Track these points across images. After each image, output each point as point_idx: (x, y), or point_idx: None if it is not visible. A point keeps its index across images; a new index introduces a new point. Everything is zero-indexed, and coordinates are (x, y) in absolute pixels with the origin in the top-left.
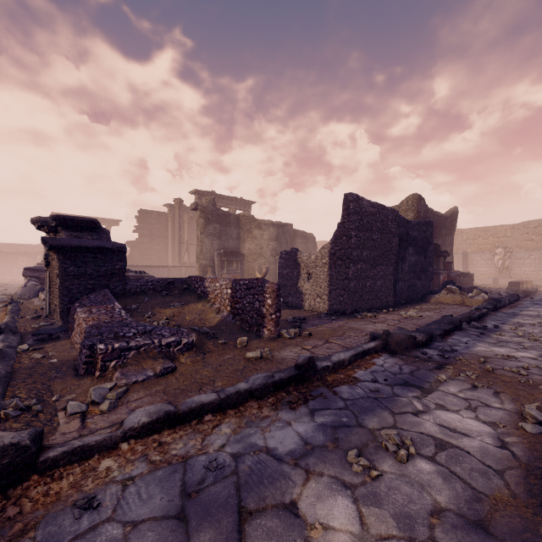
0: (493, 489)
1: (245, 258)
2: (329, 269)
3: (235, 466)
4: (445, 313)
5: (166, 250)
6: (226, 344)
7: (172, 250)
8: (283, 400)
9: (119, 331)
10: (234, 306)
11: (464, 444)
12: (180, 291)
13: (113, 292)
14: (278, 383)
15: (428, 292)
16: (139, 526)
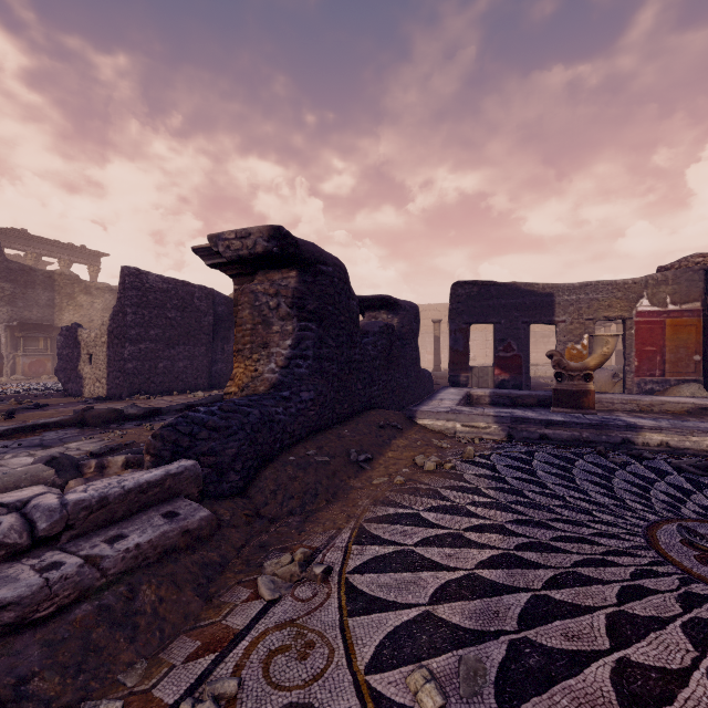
0: None
1: None
2: (108, 349)
3: None
4: None
5: None
6: None
7: None
8: None
9: None
10: None
11: None
12: None
13: None
14: None
15: None
16: None
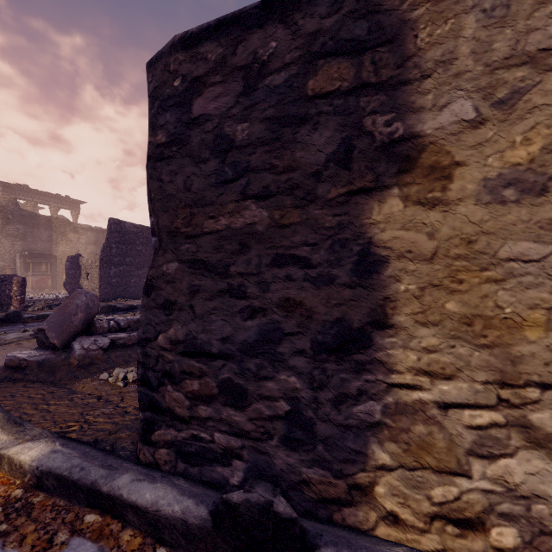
0: None
1: (58, 261)
2: (100, 270)
3: None
4: None
5: None
6: None
7: None
8: None
9: None
10: None
11: None
12: None
13: None
14: None
15: None
16: None
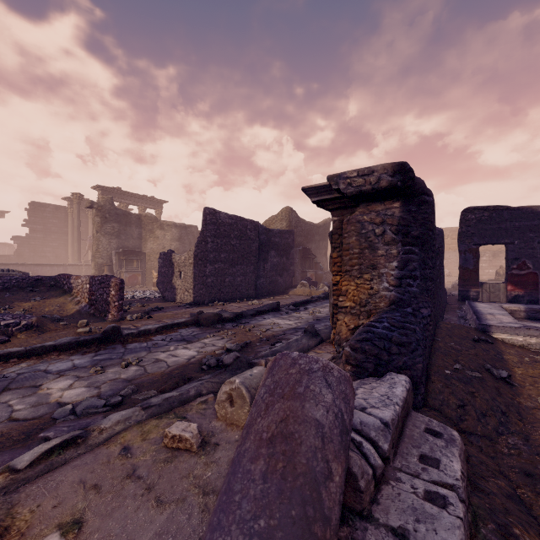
0: (156, 371)
1: (147, 257)
2: (194, 268)
3: (16, 376)
4: (285, 301)
5: (65, 247)
6: (68, 325)
7: (73, 247)
8: (81, 351)
9: None
10: (90, 298)
11: (170, 359)
12: (47, 288)
13: None
14: (82, 342)
15: (290, 286)
16: None
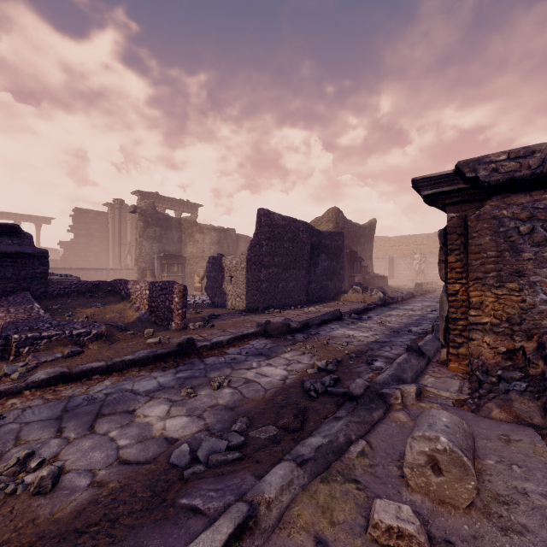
0: (255, 396)
1: (187, 261)
2: (247, 273)
3: (105, 398)
4: (341, 309)
5: (106, 251)
6: (135, 334)
7: (113, 251)
8: (160, 367)
9: (34, 325)
10: (151, 304)
11: (262, 380)
12: (105, 293)
13: (34, 294)
14: (159, 356)
15: (340, 292)
16: (30, 423)
